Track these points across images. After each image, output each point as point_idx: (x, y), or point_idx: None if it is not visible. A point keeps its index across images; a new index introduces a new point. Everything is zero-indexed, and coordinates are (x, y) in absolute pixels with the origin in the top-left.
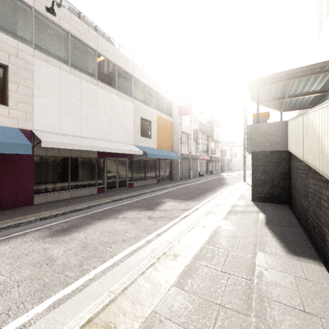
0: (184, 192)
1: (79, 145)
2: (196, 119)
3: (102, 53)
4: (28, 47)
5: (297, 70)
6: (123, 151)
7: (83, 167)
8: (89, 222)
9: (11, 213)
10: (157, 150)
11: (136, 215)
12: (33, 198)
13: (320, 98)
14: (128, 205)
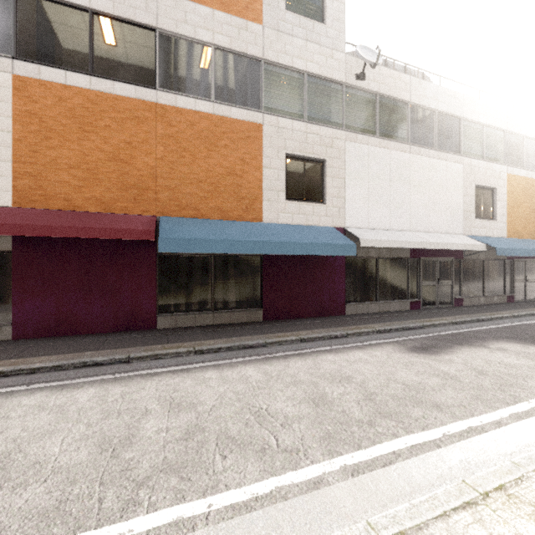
0: None
1: (396, 242)
2: None
3: (416, 102)
4: (340, 131)
5: None
6: (453, 246)
7: (392, 271)
8: (447, 346)
9: (336, 321)
10: (509, 241)
11: (522, 349)
12: (344, 307)
13: None
14: (485, 332)
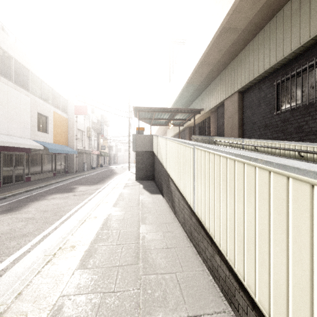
0: (87, 180)
1: None
2: (89, 118)
3: None
4: None
5: (157, 108)
6: (25, 145)
7: None
8: (25, 204)
9: None
10: (54, 145)
11: (61, 196)
12: None
13: (168, 122)
14: (45, 192)
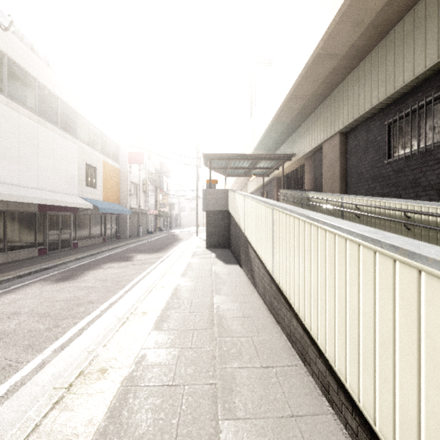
0: (145, 248)
1: (29, 198)
2: (145, 167)
3: (43, 83)
4: None
5: (234, 155)
6: (73, 204)
7: (20, 223)
8: (80, 273)
9: None
10: (105, 203)
11: (118, 265)
12: None
13: (248, 171)
14: (98, 261)
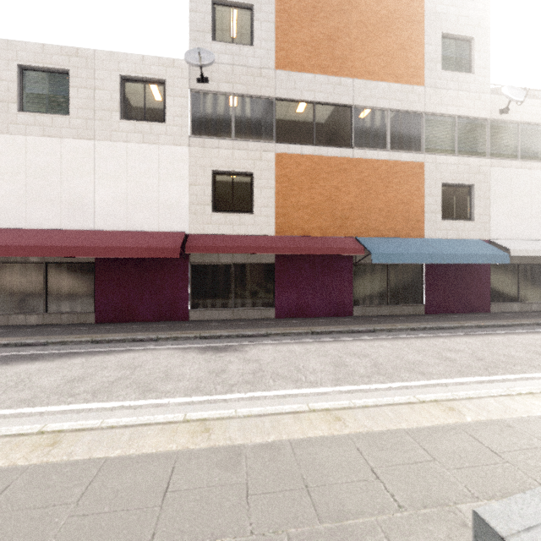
0: None
1: None
2: None
3: None
4: (486, 159)
5: None
6: None
7: (532, 276)
8: None
9: (488, 316)
10: None
11: None
12: (489, 306)
13: None
14: None
